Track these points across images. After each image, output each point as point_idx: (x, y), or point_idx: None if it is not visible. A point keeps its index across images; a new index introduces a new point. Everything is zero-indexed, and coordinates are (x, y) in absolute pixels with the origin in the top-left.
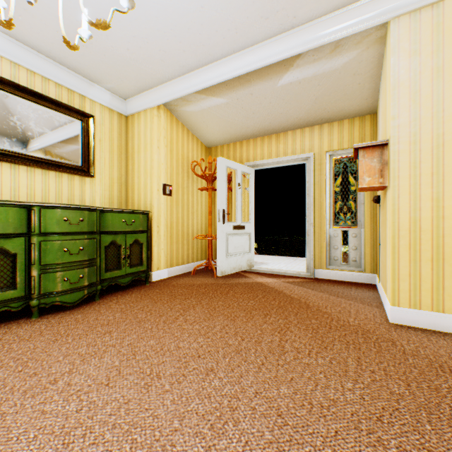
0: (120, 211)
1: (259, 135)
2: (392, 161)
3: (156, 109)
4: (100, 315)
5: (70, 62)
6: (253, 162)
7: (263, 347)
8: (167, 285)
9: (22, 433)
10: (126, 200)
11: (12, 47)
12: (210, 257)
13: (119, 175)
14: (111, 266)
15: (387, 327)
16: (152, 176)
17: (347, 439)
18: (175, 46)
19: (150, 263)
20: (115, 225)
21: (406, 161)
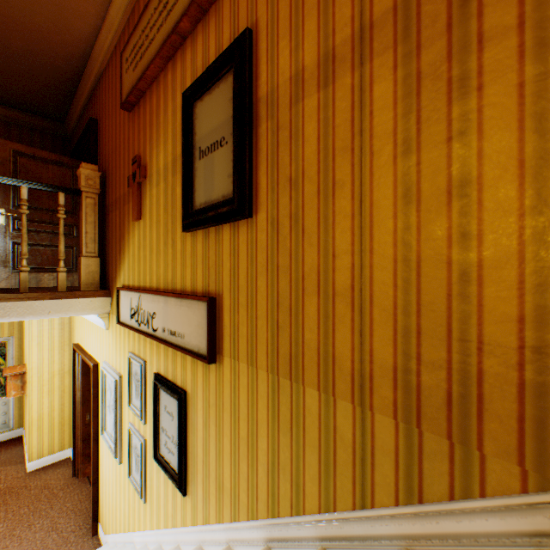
0: None
1: None
2: (29, 386)
3: None
4: None
5: None
6: None
7: None
8: None
9: None
10: None
11: None
12: None
13: None
14: None
15: (26, 477)
16: None
17: (2, 543)
18: None
19: None
20: None
21: (37, 386)
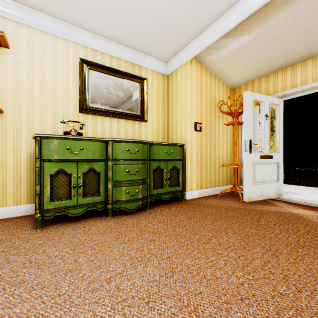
0: (163, 144)
1: (289, 65)
2: None
3: (189, 63)
4: (148, 222)
5: (132, 43)
6: (282, 92)
7: None
8: (197, 204)
9: None
10: (167, 137)
11: (101, 43)
12: (235, 183)
13: (163, 119)
14: (156, 185)
15: None
16: (186, 117)
17: None
18: None
19: (184, 185)
20: (159, 154)
21: None
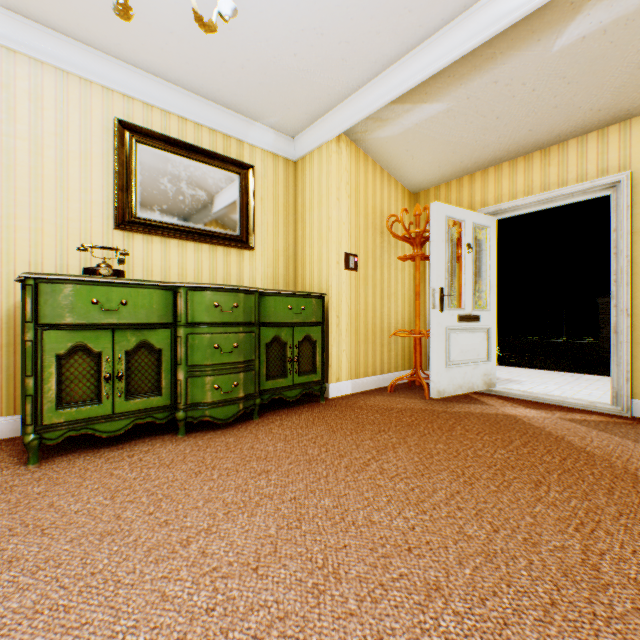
0: (285, 294)
1: (506, 158)
2: None
3: (334, 143)
4: (257, 442)
5: (225, 96)
6: (495, 205)
7: (546, 560)
8: (350, 406)
9: (131, 630)
10: (294, 281)
11: (162, 92)
12: (417, 366)
13: (285, 245)
14: (273, 372)
15: None
16: (329, 243)
17: None
18: (363, 27)
19: (326, 371)
20: (278, 314)
21: None
